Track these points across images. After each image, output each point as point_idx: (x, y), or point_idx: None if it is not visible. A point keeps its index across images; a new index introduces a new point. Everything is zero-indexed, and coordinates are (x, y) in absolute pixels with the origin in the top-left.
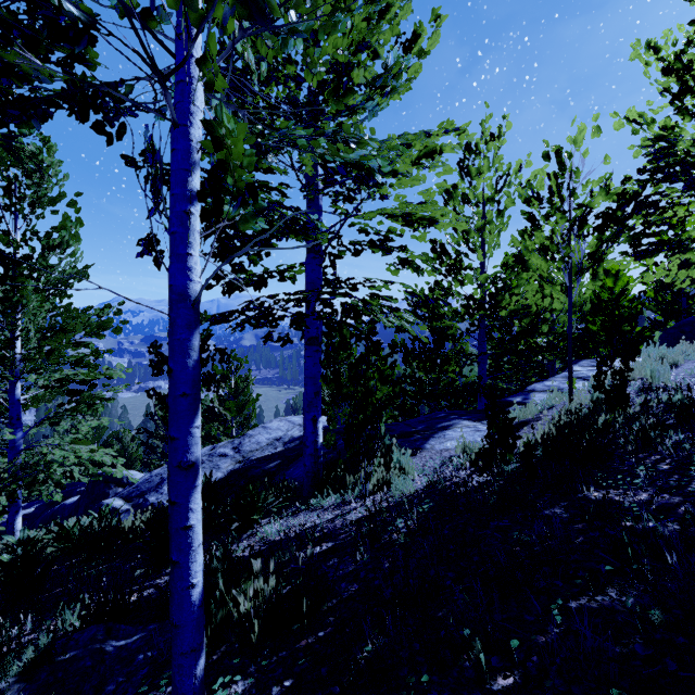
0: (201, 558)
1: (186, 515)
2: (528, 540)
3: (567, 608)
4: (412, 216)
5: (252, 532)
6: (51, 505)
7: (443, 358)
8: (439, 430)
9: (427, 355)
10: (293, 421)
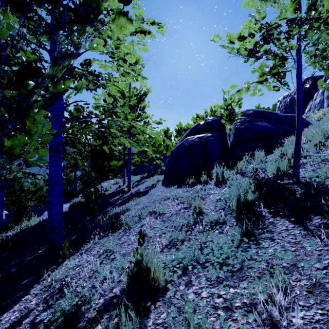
0: None
1: None
2: None
3: None
4: None
5: None
6: None
7: None
8: None
9: None
10: None
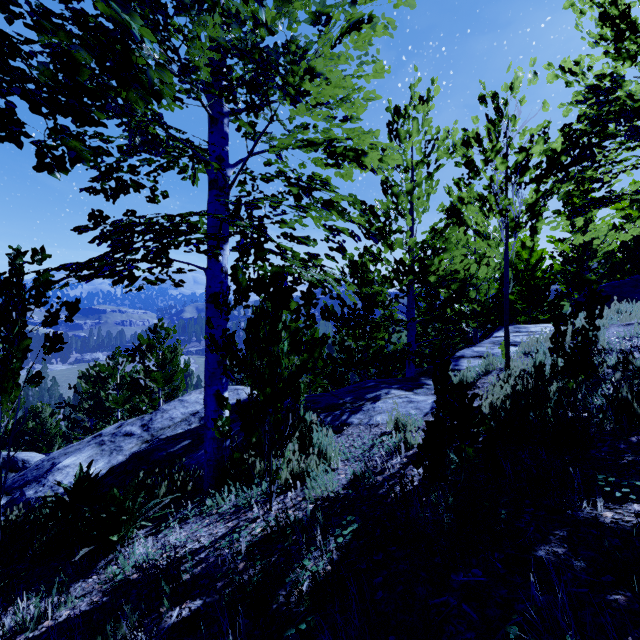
0: None
1: None
2: None
3: None
4: (336, 148)
5: (115, 556)
6: None
7: (372, 325)
8: (368, 402)
9: (356, 322)
10: None
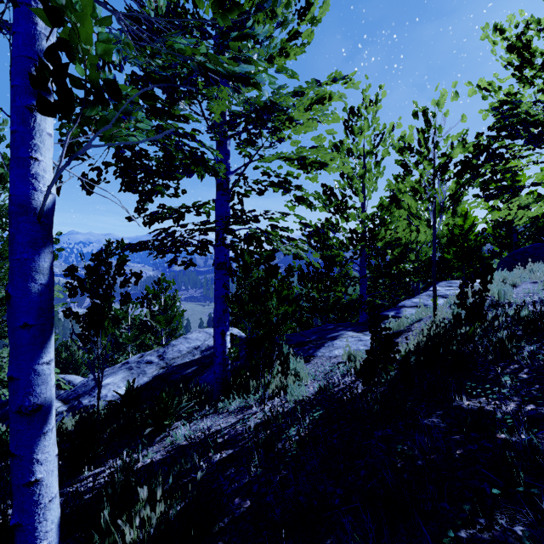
0: (54, 514)
1: (30, 468)
2: (412, 455)
3: (458, 539)
4: (306, 160)
5: (164, 435)
6: (4, 405)
7: (332, 280)
8: (328, 340)
9: (319, 278)
10: (210, 333)
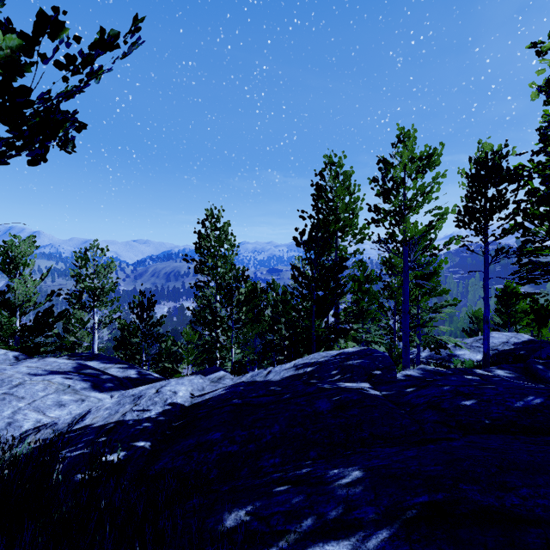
0: None
1: None
2: None
3: None
4: None
5: None
6: None
7: None
8: None
9: None
10: (506, 335)
